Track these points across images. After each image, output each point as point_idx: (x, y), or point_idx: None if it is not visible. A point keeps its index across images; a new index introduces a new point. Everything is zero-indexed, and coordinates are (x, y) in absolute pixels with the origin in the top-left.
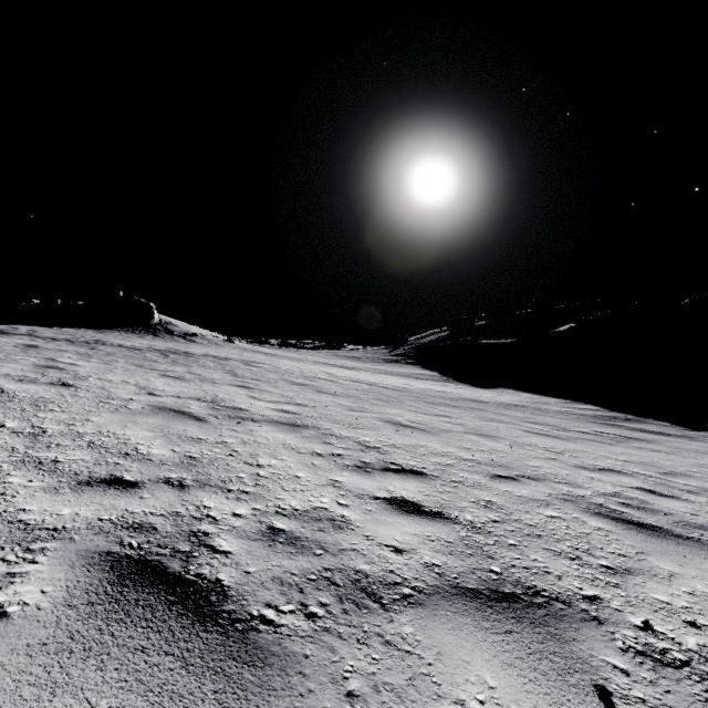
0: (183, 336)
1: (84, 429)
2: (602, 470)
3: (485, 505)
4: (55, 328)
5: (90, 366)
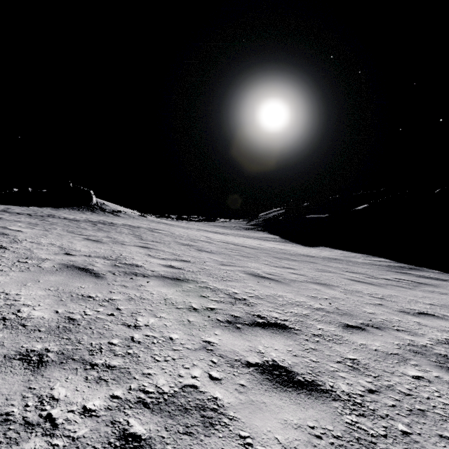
0: (111, 212)
1: None
2: (421, 314)
3: (351, 365)
4: (25, 206)
5: (31, 232)
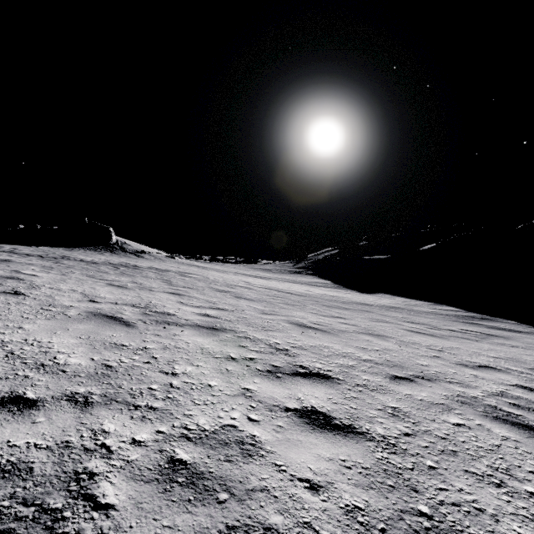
0: (134, 253)
1: (11, 338)
2: (480, 367)
3: (392, 412)
4: (34, 246)
5: (47, 277)
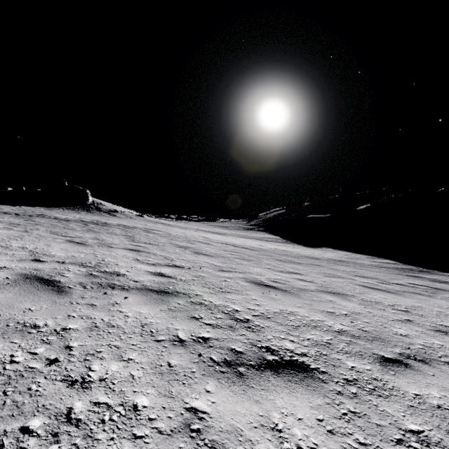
0: (108, 212)
1: None
2: None
3: (420, 448)
4: (17, 206)
5: (5, 234)
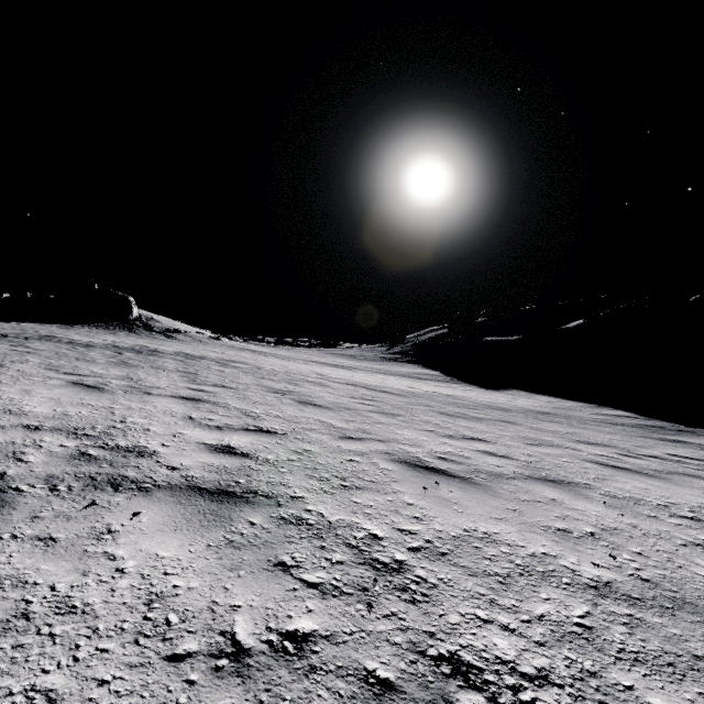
0: (163, 333)
1: None
2: None
3: None
4: (14, 322)
5: None
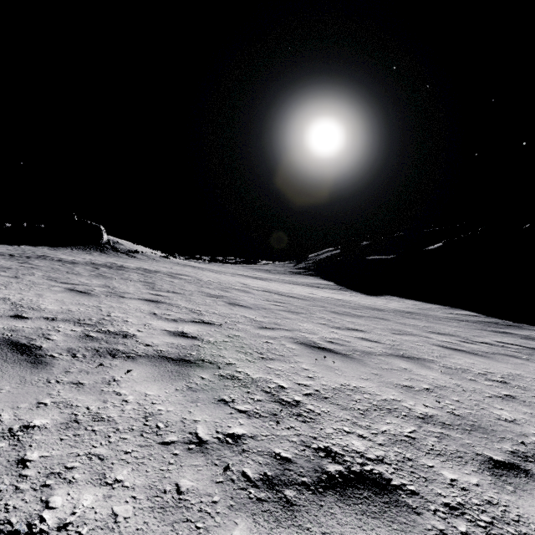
0: (126, 253)
1: None
2: None
3: None
4: (15, 245)
5: None
